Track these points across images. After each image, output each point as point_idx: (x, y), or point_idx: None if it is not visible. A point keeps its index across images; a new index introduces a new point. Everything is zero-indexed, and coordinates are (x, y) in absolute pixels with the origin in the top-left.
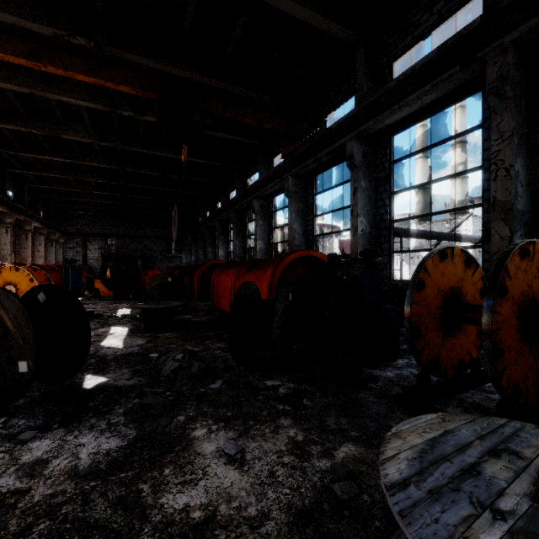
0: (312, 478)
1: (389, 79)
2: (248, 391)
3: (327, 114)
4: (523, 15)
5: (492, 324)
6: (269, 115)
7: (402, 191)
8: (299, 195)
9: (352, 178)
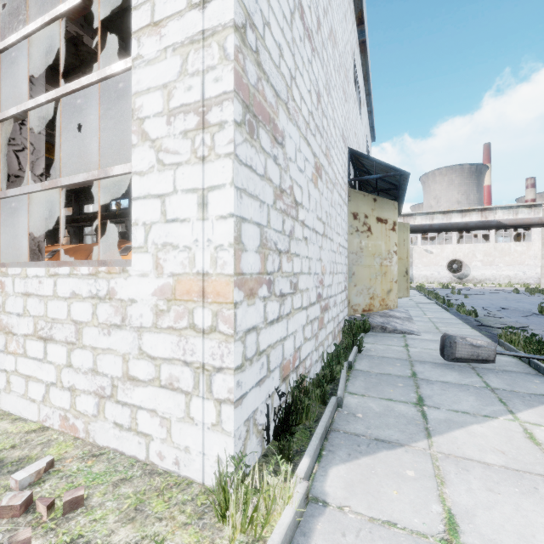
0: None
1: None
2: None
3: None
4: None
5: None
6: None
7: None
8: None
9: None
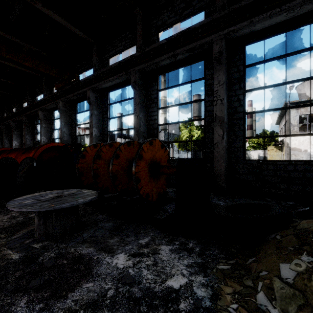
0: (13, 222)
1: (107, 66)
2: (0, 207)
3: (82, 72)
4: (140, 62)
5: (93, 167)
6: (44, 64)
7: (112, 118)
8: (67, 112)
9: (90, 108)
